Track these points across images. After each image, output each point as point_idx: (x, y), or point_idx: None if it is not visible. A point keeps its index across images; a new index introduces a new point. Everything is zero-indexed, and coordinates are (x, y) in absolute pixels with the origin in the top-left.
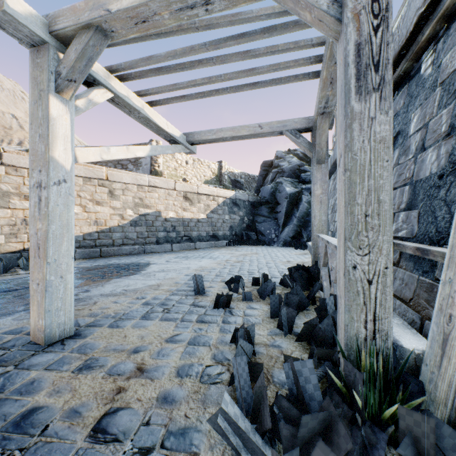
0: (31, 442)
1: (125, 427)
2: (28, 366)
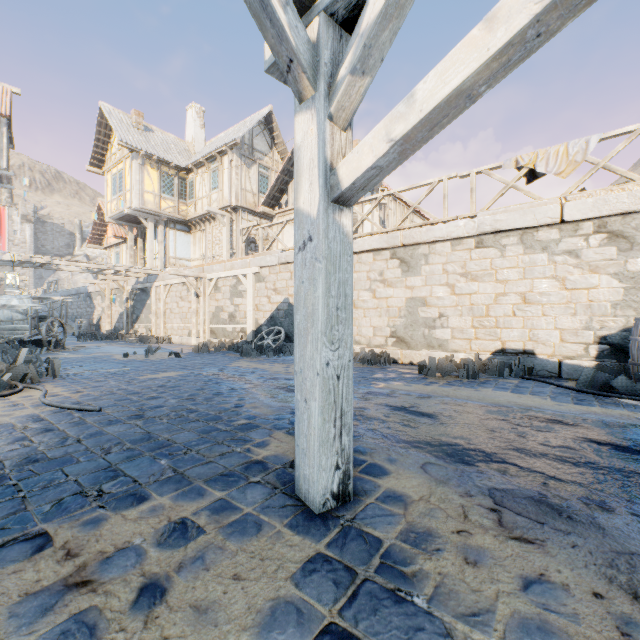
0: (98, 502)
1: (2, 553)
2: (245, 488)
